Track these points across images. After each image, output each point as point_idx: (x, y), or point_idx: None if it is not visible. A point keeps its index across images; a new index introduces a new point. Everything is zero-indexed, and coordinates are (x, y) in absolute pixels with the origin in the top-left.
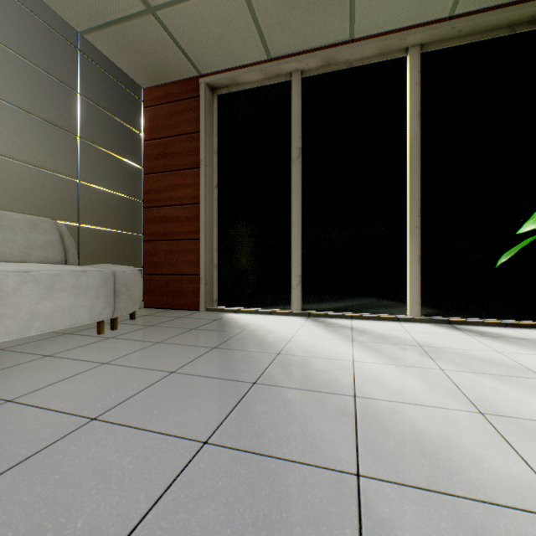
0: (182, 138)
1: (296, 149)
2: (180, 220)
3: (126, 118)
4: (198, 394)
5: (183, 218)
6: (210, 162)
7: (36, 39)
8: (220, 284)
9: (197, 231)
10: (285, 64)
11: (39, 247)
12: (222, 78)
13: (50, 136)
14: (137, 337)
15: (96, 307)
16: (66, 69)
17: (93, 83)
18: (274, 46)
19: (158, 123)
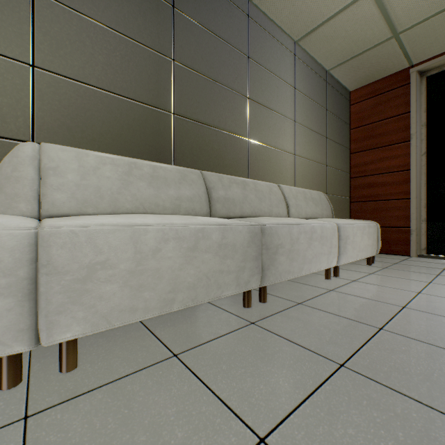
0: (388, 121)
1: None
2: (387, 185)
3: (342, 117)
4: None
5: (390, 182)
6: (418, 135)
7: (313, 85)
8: (428, 235)
9: (405, 192)
10: None
11: (324, 209)
12: (437, 61)
13: (317, 141)
14: (408, 270)
15: (372, 247)
16: (322, 97)
17: (330, 100)
18: None
19: (364, 114)
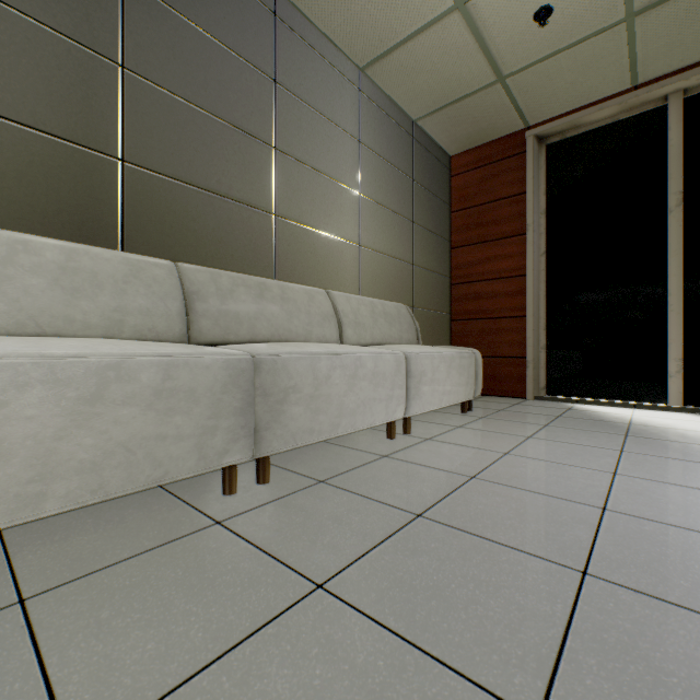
0: (500, 203)
1: (675, 194)
2: (497, 296)
3: (439, 193)
4: (690, 470)
5: (502, 293)
6: (537, 226)
7: (392, 141)
8: (549, 369)
9: (520, 307)
10: (659, 89)
11: (405, 331)
12: (558, 125)
13: (398, 227)
14: (511, 419)
15: (467, 387)
16: (406, 160)
17: (420, 166)
18: (646, 71)
19: (469, 191)
